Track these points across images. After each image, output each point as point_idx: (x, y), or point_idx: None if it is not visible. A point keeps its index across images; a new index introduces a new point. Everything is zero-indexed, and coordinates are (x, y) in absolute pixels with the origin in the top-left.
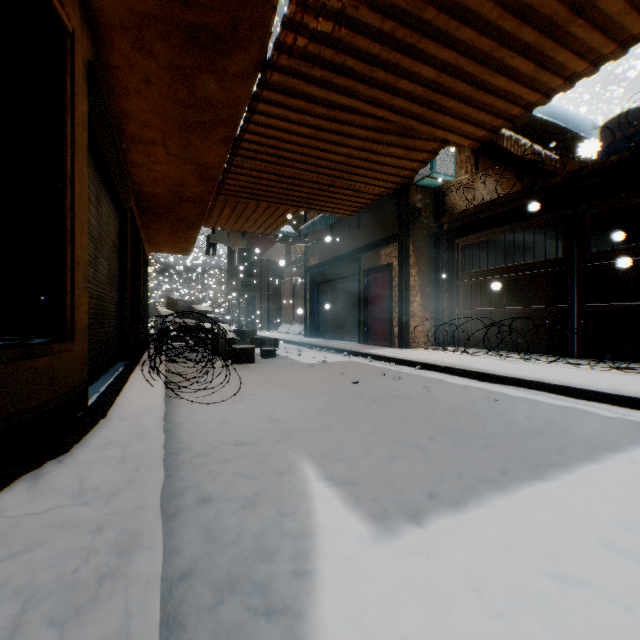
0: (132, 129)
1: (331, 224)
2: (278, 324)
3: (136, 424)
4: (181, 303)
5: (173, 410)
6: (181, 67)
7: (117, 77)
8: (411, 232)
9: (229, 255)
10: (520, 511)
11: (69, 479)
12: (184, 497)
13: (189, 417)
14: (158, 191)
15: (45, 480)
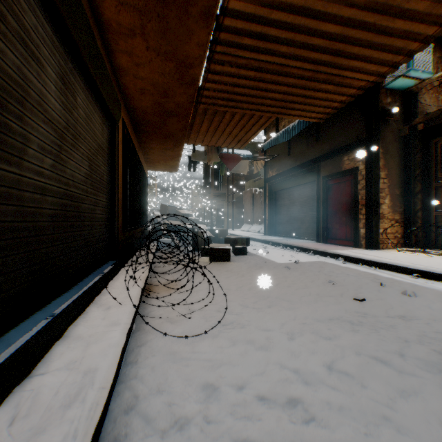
0: (108, 14)
1: (289, 140)
2: (240, 224)
3: None
4: (170, 208)
5: (140, 347)
6: None
7: None
8: (379, 135)
9: (204, 175)
10: None
11: None
12: None
13: (157, 373)
14: (146, 105)
15: None
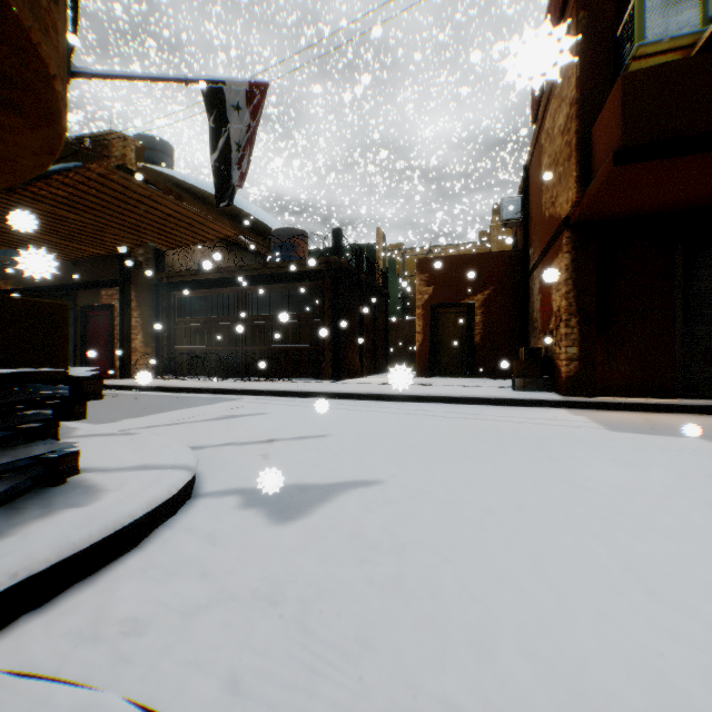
0: None
1: None
2: None
3: None
4: None
5: None
6: None
7: None
8: (134, 280)
9: None
10: (157, 416)
11: None
12: None
13: None
14: None
15: None
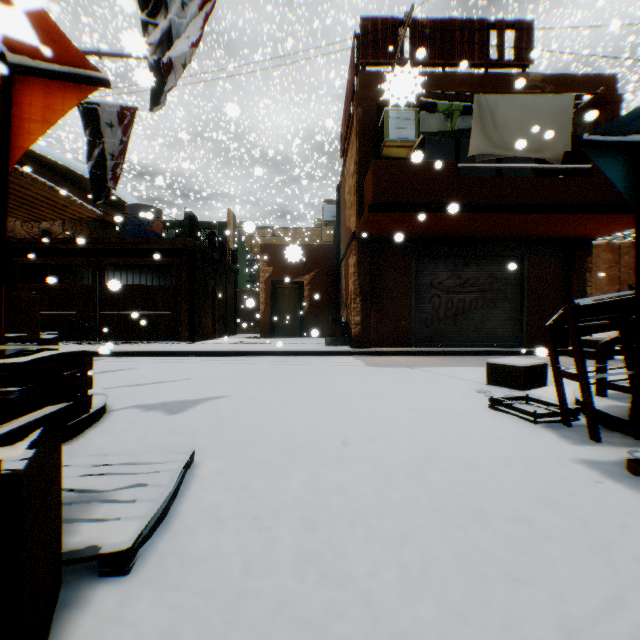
0: None
1: None
2: None
3: None
4: None
5: None
6: None
7: None
8: None
9: None
10: None
11: None
12: None
13: None
14: None
15: None
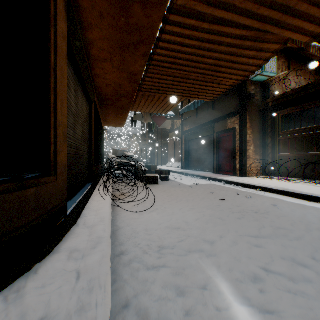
0: (94, 53)
1: (197, 108)
2: (166, 162)
3: (93, 232)
4: (119, 151)
5: (116, 216)
6: (121, 1)
7: (85, 16)
8: (247, 108)
9: (141, 127)
10: None
11: (34, 299)
12: (127, 313)
13: (126, 222)
14: (108, 91)
15: (18, 296)
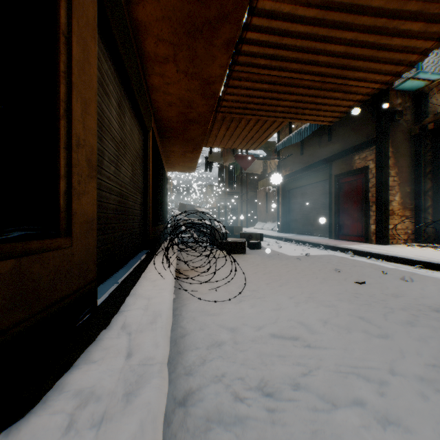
0: (149, 47)
1: (302, 140)
2: (253, 222)
3: (134, 349)
4: (188, 206)
5: (181, 307)
6: None
7: None
8: (389, 135)
9: (219, 174)
10: None
11: None
12: None
13: (197, 320)
14: (171, 115)
15: None
